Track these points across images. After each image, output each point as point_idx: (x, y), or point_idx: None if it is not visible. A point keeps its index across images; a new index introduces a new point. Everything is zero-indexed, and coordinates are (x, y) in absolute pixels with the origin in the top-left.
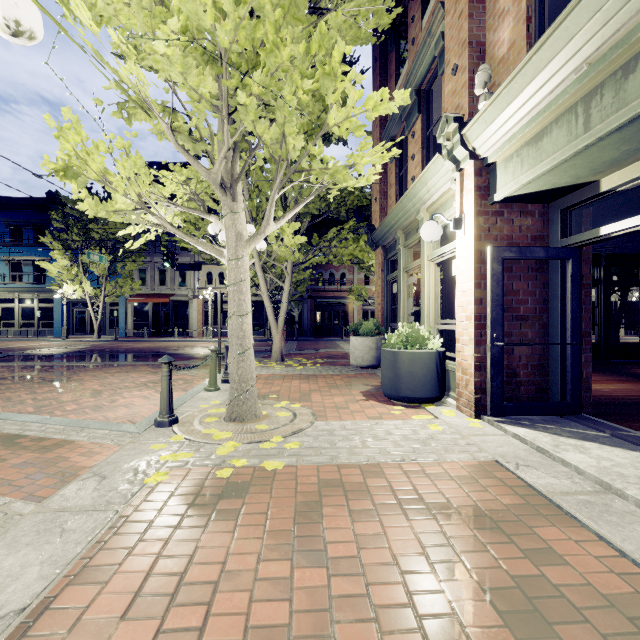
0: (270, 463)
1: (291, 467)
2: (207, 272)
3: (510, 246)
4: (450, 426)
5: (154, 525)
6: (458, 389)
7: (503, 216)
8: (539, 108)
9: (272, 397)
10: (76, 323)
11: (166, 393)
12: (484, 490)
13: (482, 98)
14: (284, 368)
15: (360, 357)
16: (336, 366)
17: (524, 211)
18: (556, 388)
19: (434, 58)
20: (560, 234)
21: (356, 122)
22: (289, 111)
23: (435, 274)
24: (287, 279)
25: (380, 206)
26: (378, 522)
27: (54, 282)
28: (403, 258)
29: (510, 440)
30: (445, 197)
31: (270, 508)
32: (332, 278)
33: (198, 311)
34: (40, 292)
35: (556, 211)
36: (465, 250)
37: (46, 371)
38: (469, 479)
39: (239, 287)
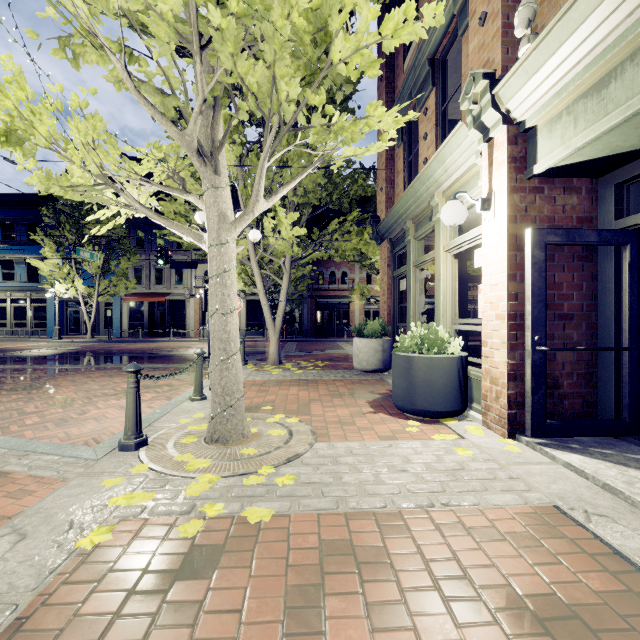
0: (254, 511)
1: (282, 516)
2: (204, 271)
3: (555, 228)
4: (481, 450)
5: (65, 635)
6: (485, 402)
7: (543, 193)
8: (606, 43)
9: (265, 408)
10: (70, 323)
11: (132, 409)
12: (554, 559)
13: (524, 41)
14: (281, 372)
15: (365, 360)
16: (338, 370)
17: (568, 187)
18: (609, 402)
19: (452, 18)
20: (615, 214)
21: (369, 55)
22: (280, 43)
23: (452, 267)
24: (285, 275)
25: (386, 195)
26: (411, 629)
27: (47, 281)
28: (413, 251)
29: (563, 471)
30: (466, 176)
31: (247, 597)
32: (333, 277)
33: (195, 311)
34: (32, 291)
35: (609, 186)
36: (495, 235)
37: (23, 375)
38: (527, 538)
39: (222, 279)
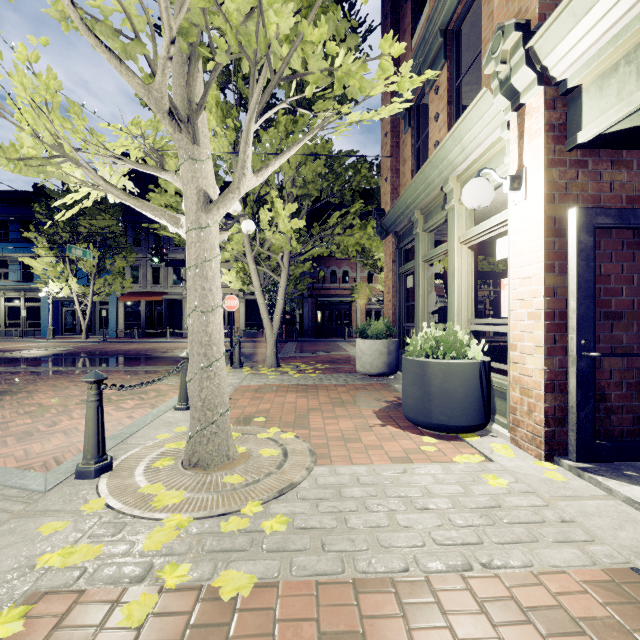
0: (230, 577)
1: (268, 585)
2: None
3: (606, 208)
4: (516, 477)
5: None
6: (514, 415)
7: (587, 168)
8: None
9: (258, 420)
10: (65, 323)
11: (92, 427)
12: None
13: None
14: (279, 376)
15: (368, 363)
16: (340, 373)
17: (617, 161)
18: None
19: None
20: None
21: None
22: None
23: (468, 260)
24: (283, 272)
25: (391, 186)
26: None
27: (41, 280)
28: (422, 244)
29: (626, 511)
30: (488, 155)
31: None
32: (334, 276)
33: None
34: (27, 290)
35: None
36: (527, 219)
37: (2, 379)
38: (611, 627)
39: (202, 270)
